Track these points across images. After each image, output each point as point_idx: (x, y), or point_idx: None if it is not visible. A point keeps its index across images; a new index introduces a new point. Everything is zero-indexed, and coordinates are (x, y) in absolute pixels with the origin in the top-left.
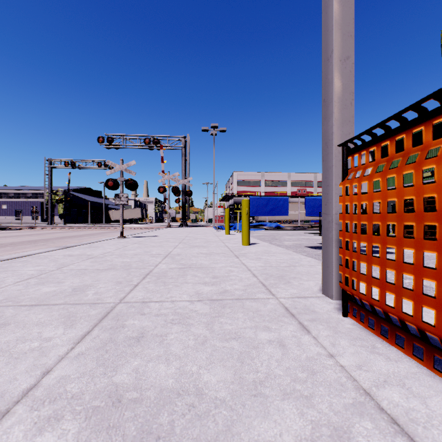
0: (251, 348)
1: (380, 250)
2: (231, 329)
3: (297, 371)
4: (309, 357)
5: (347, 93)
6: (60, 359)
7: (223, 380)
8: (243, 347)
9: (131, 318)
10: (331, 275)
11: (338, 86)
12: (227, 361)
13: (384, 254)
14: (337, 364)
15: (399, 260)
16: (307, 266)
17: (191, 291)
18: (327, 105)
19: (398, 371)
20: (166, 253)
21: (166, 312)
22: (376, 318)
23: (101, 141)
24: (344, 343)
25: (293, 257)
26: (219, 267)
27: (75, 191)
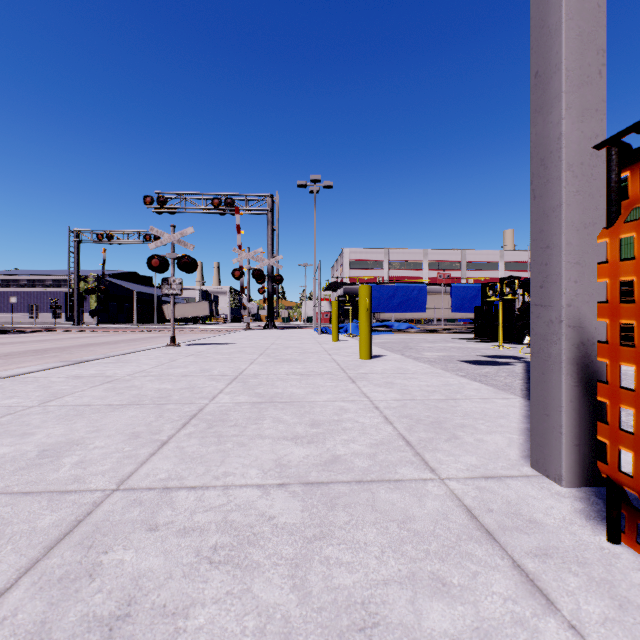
0: None
1: None
2: (352, 589)
3: None
4: None
5: (591, 51)
6: None
7: None
8: None
9: (122, 540)
10: (558, 434)
11: (573, 37)
12: None
13: None
14: None
15: None
16: (478, 401)
17: (268, 458)
18: (546, 81)
19: None
20: (235, 372)
21: (206, 522)
22: None
23: (148, 202)
24: None
25: (448, 381)
26: (322, 402)
27: (114, 277)
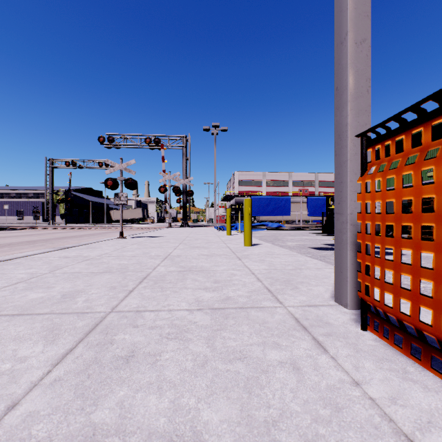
0: (259, 372)
1: (412, 256)
2: (236, 346)
3: (317, 407)
4: (330, 385)
5: (363, 79)
6: (32, 387)
7: (227, 420)
8: (250, 371)
9: (122, 331)
10: (346, 282)
11: (354, 72)
12: (232, 391)
13: (417, 261)
14: (365, 395)
15: (439, 269)
16: (314, 269)
17: (191, 297)
18: (341, 93)
19: (441, 406)
20: (165, 254)
21: (162, 324)
22: (404, 334)
23: (101, 140)
24: (370, 366)
25: (298, 259)
26: (220, 270)
27: (76, 191)
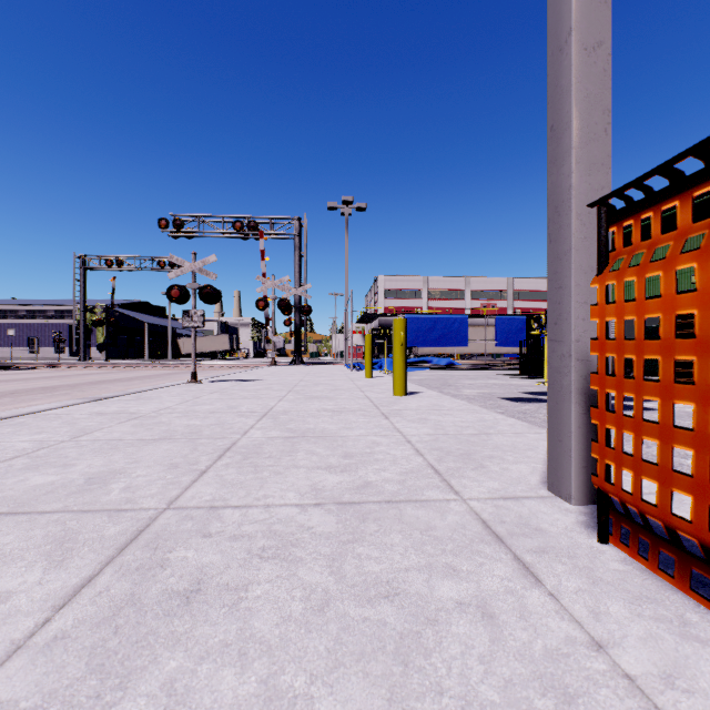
0: (422, 623)
1: (696, 415)
2: (380, 573)
3: (530, 693)
4: (551, 649)
5: (597, 111)
6: (11, 652)
7: None
8: (405, 621)
9: (183, 543)
10: (568, 458)
11: (582, 98)
12: (372, 660)
13: (705, 424)
14: (616, 670)
15: None
16: (511, 435)
17: (303, 483)
18: (559, 135)
19: None
20: (264, 409)
21: (253, 531)
22: (677, 553)
23: (163, 225)
24: (619, 611)
25: (484, 417)
26: (355, 436)
27: (124, 307)
